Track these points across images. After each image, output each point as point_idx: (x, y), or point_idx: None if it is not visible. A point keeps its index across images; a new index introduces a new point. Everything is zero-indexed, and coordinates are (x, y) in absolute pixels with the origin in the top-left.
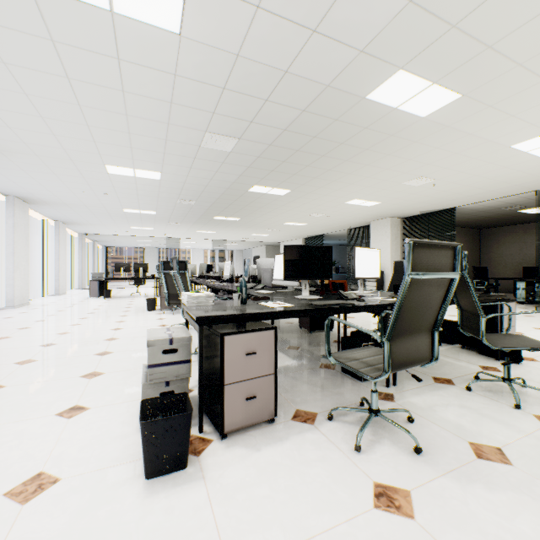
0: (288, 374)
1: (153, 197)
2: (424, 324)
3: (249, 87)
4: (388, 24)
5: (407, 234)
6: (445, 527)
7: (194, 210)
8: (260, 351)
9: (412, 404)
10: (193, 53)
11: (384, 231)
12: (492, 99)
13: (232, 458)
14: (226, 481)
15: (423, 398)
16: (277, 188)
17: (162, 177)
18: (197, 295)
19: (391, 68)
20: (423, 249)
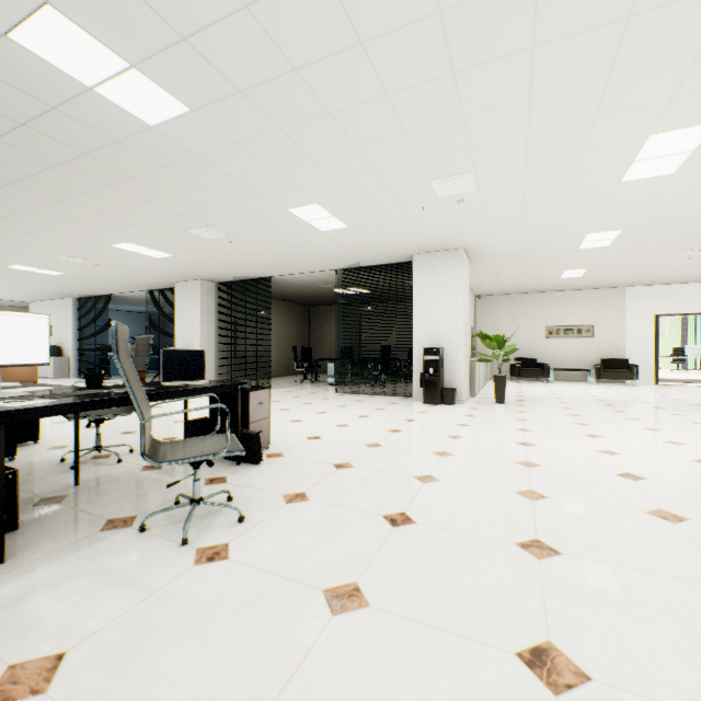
0: None
1: None
2: None
3: None
4: None
5: (226, 304)
6: None
7: None
8: None
9: None
10: None
11: (193, 298)
12: (235, 134)
13: None
14: None
15: (33, 578)
16: None
17: None
18: None
19: None
20: None
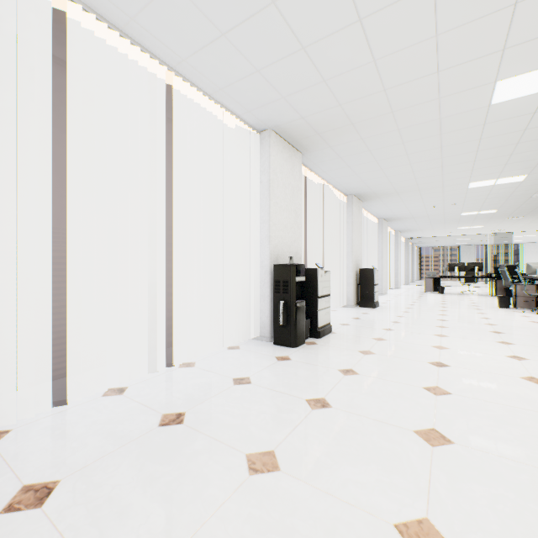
0: None
1: (502, 197)
2: None
3: None
4: None
5: None
6: None
7: None
8: None
9: None
10: None
11: None
12: None
13: None
14: None
15: None
16: None
17: (525, 178)
18: None
19: None
20: None
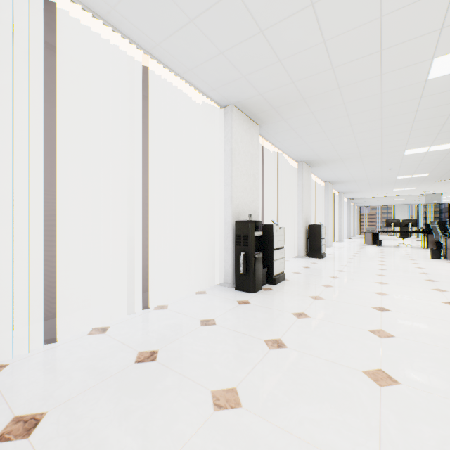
0: None
1: (433, 162)
2: None
3: None
4: None
5: None
6: None
7: None
8: None
9: None
10: None
11: None
12: None
13: None
14: None
15: None
16: None
17: None
18: None
19: None
20: None
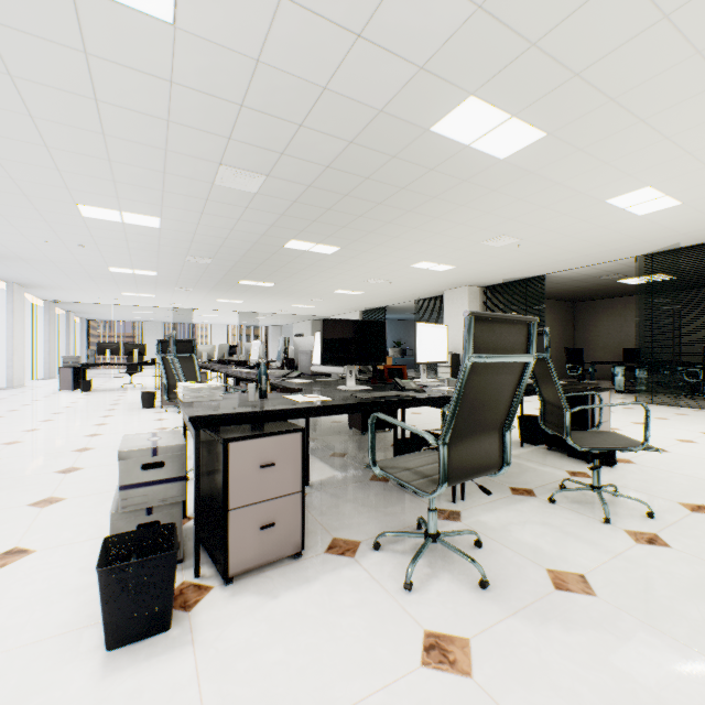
0: (327, 490)
1: (151, 251)
2: (493, 421)
3: (276, 106)
4: (453, 35)
5: (489, 307)
6: (509, 685)
7: (211, 271)
8: (281, 462)
9: (482, 524)
10: (195, 53)
11: (460, 303)
12: (582, 141)
13: (237, 611)
14: (225, 644)
15: (497, 515)
16: (322, 244)
17: (162, 225)
18: (198, 387)
19: (460, 93)
20: (489, 324)
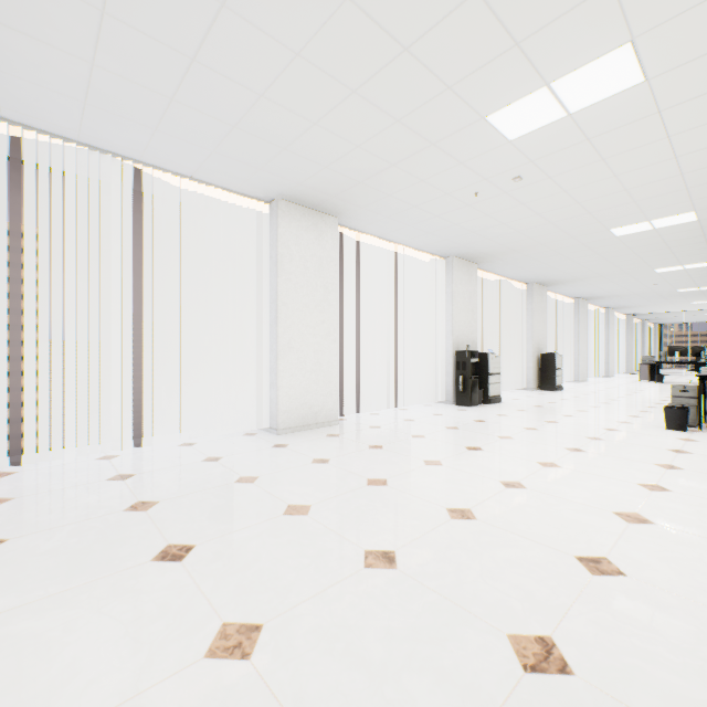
0: None
1: None
2: None
3: None
4: None
5: None
6: None
7: None
8: None
9: None
10: None
11: None
12: None
13: None
14: (701, 436)
15: None
16: None
17: None
18: (706, 368)
19: None
20: None
